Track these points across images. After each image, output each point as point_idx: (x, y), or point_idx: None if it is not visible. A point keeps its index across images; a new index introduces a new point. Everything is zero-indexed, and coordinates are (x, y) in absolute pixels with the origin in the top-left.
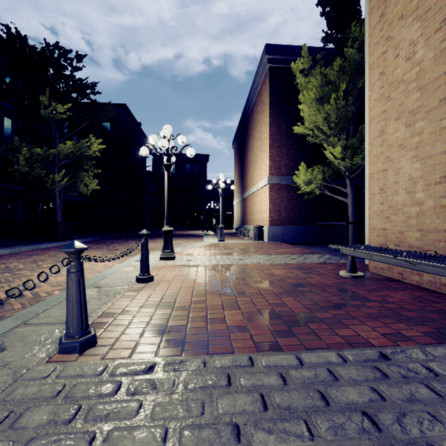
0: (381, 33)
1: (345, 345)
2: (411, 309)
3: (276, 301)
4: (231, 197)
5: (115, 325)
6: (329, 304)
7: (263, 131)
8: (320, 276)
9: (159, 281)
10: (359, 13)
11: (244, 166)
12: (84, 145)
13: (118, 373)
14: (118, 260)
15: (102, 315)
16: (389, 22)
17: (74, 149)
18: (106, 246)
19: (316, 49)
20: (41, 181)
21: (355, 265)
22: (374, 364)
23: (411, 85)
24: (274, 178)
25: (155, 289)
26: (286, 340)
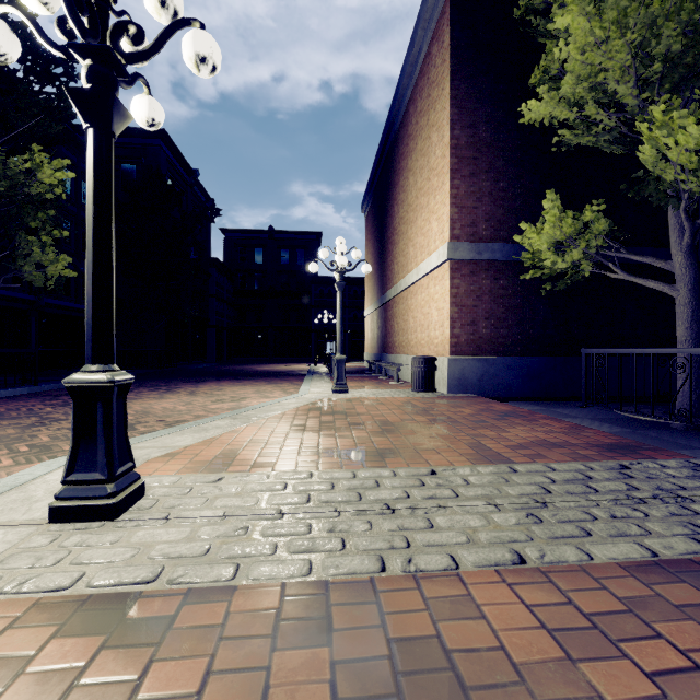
0: None
1: None
2: None
3: None
4: (359, 306)
5: None
6: None
7: (434, 146)
8: None
9: None
10: None
11: (387, 239)
12: (18, 167)
13: None
14: None
15: None
16: None
17: None
18: (56, 407)
19: None
20: None
21: None
22: None
23: None
24: (462, 247)
25: None
26: None
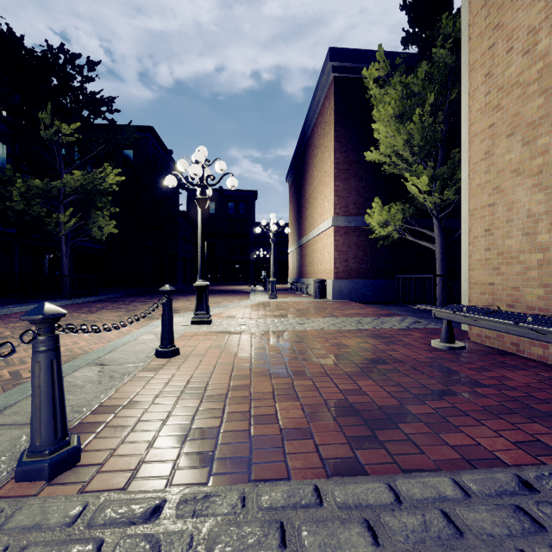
0: (487, 21)
1: (461, 463)
2: (542, 398)
3: (349, 386)
4: (284, 244)
5: (114, 427)
6: (424, 390)
7: (326, 159)
8: (405, 347)
9: (188, 355)
10: (451, 5)
11: (302, 205)
12: (97, 176)
13: (100, 520)
14: (138, 325)
15: (99, 409)
16: (498, 5)
17: (84, 181)
18: (125, 305)
19: (393, 54)
20: (41, 222)
21: (452, 332)
22: (514, 500)
23: (531, 88)
24: (340, 219)
25: (180, 367)
26: (369, 453)
